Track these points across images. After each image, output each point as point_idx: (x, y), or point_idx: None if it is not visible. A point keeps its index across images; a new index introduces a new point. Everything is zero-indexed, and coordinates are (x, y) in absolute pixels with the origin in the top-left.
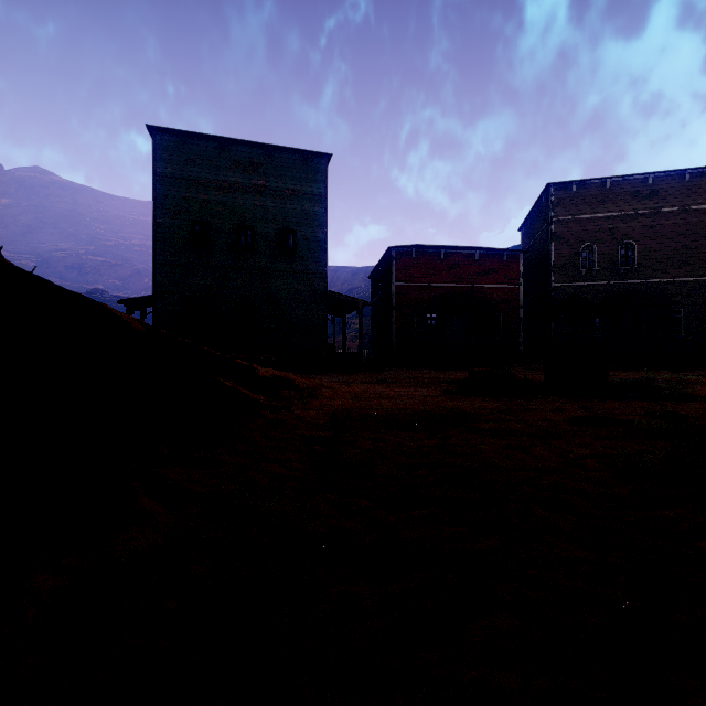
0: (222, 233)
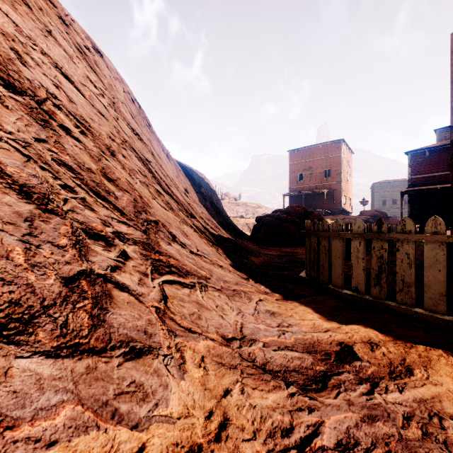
0: (388, 201)
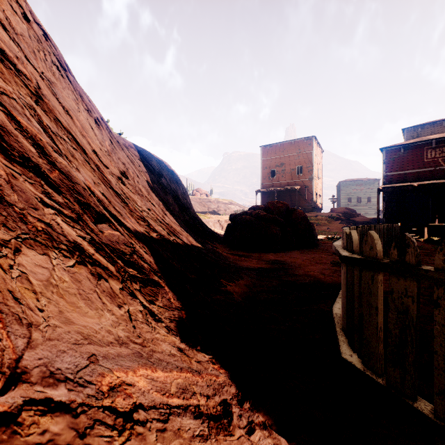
0: (353, 199)
